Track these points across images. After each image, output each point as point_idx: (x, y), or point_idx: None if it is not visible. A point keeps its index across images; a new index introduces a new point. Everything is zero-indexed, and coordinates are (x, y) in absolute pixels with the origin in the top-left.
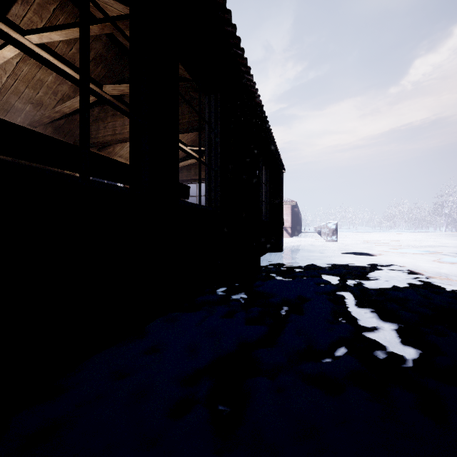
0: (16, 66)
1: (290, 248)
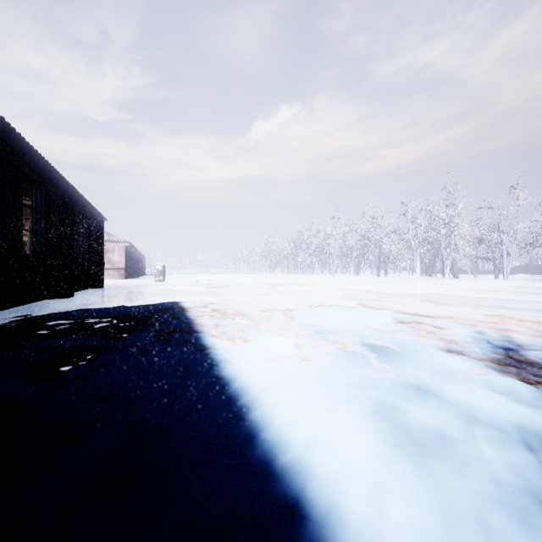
0: None
1: (113, 286)
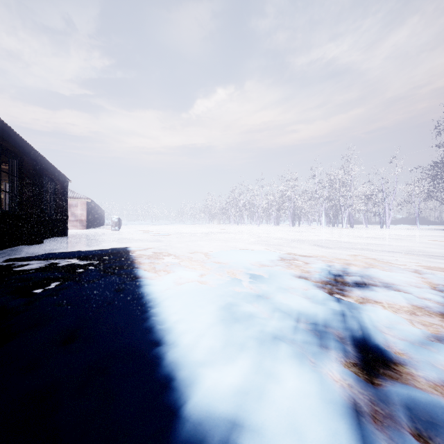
0: None
1: (76, 235)
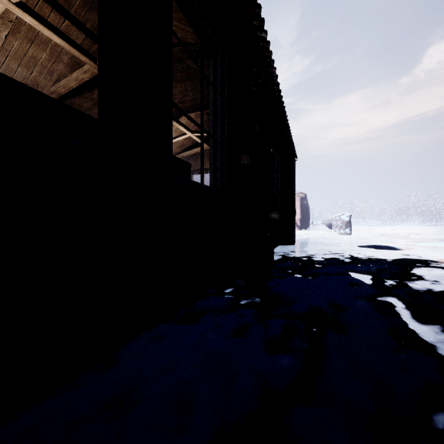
0: (5, 40)
1: (301, 241)
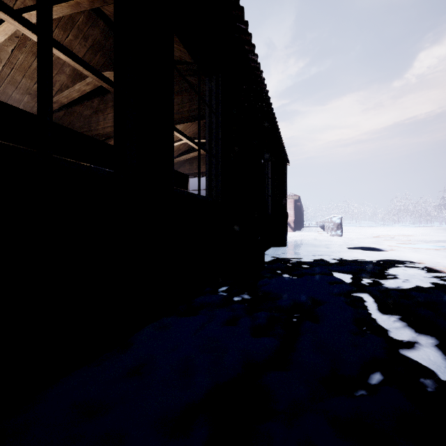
0: (12, 54)
1: (294, 243)
